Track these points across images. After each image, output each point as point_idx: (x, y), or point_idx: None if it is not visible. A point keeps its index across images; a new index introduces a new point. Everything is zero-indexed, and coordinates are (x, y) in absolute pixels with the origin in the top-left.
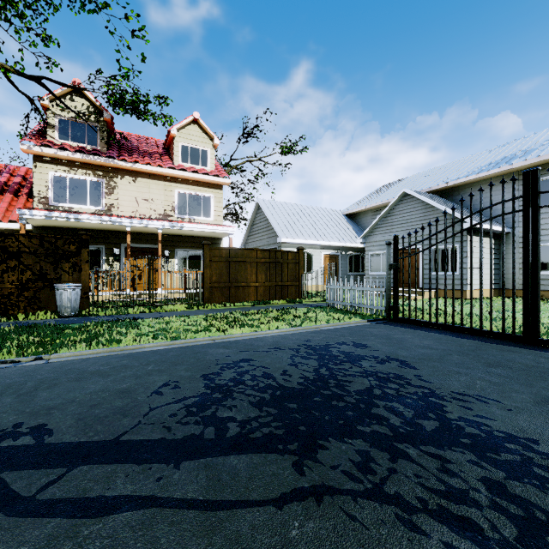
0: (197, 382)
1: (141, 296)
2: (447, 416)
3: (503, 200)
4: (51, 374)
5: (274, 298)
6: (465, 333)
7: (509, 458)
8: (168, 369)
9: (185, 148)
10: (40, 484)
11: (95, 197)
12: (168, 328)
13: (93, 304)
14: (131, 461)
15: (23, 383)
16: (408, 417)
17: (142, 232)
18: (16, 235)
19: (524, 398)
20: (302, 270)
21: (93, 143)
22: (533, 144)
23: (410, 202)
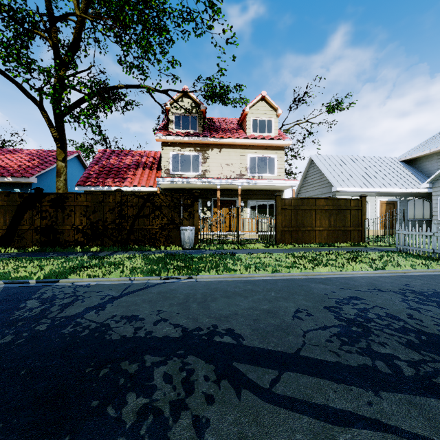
0: (325, 312)
1: (227, 236)
2: None
3: None
4: (206, 290)
5: (337, 242)
6: None
7: None
8: (289, 297)
9: (255, 121)
10: (267, 379)
11: (195, 166)
12: (262, 263)
13: (201, 241)
14: (327, 377)
15: (194, 294)
16: None
17: (225, 189)
18: (159, 195)
19: None
20: (365, 216)
21: (194, 128)
22: None
23: None
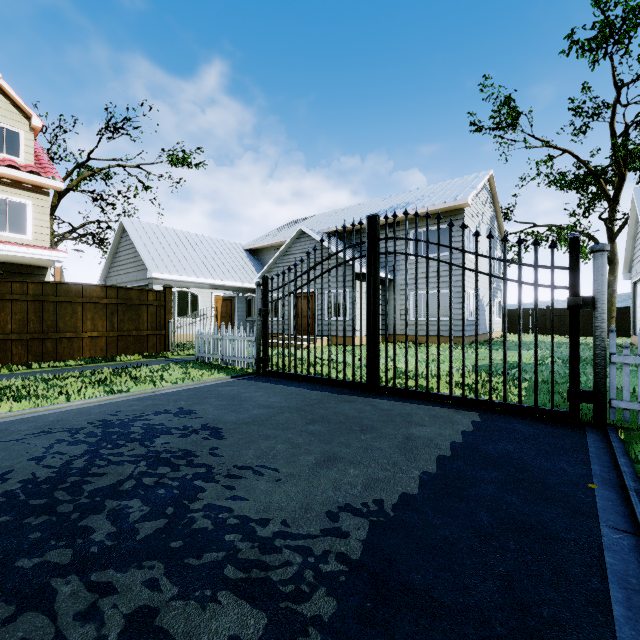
0: None
1: None
2: (190, 507)
3: (353, 244)
4: None
5: (126, 353)
6: (324, 384)
7: (210, 559)
8: None
9: None
10: None
11: None
12: None
13: None
14: None
15: None
16: (131, 521)
17: None
18: None
19: (309, 460)
20: (170, 315)
21: None
22: (413, 198)
23: (307, 241)
